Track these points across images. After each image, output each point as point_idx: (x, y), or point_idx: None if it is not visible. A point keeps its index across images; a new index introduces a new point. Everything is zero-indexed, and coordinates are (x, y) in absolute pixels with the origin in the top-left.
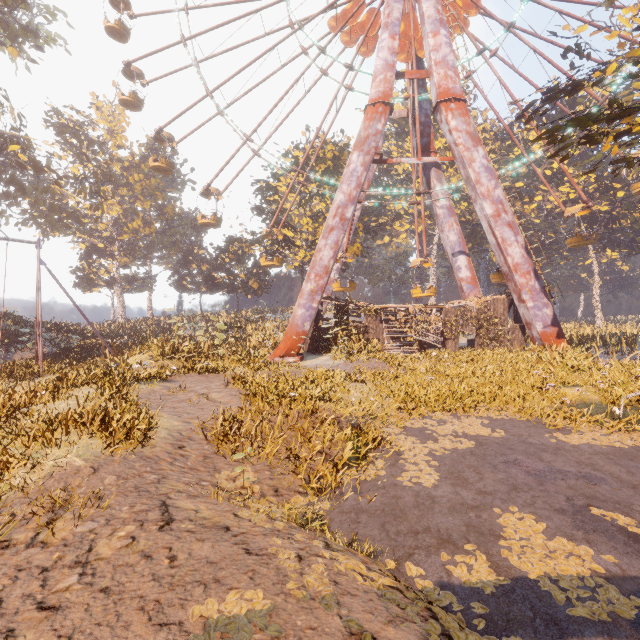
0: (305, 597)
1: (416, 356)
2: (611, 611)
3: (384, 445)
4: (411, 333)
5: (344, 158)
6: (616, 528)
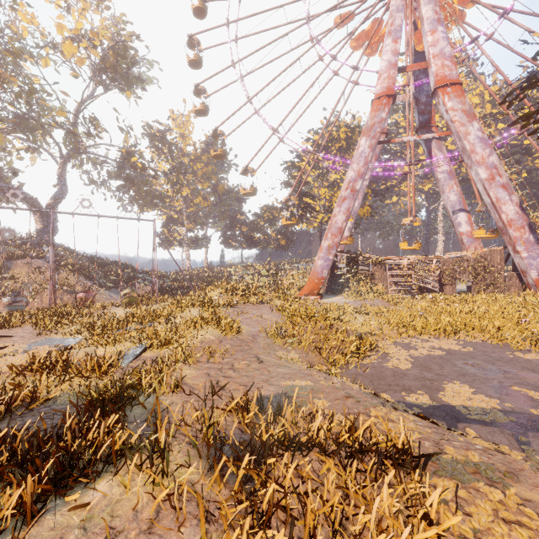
0: (328, 385)
1: (414, 297)
2: (493, 419)
3: (378, 349)
4: (411, 279)
5: (355, 137)
6: (524, 396)
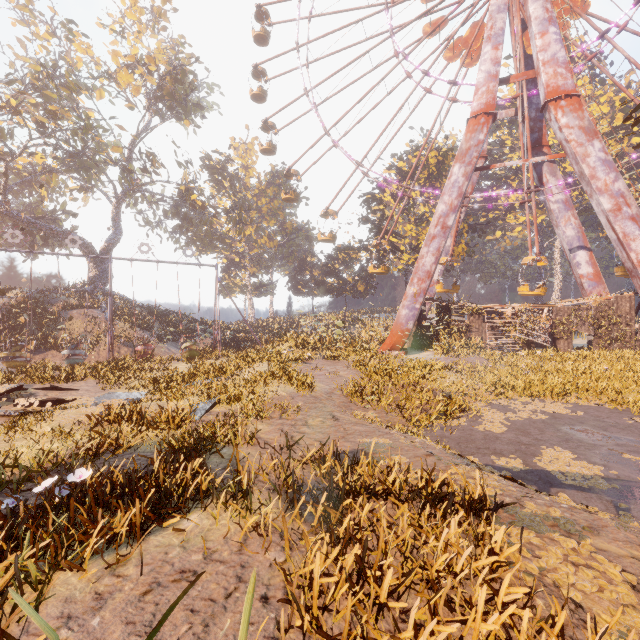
0: (408, 444)
1: (519, 354)
2: (592, 486)
3: (469, 411)
4: (515, 332)
5: (448, 161)
6: (635, 464)
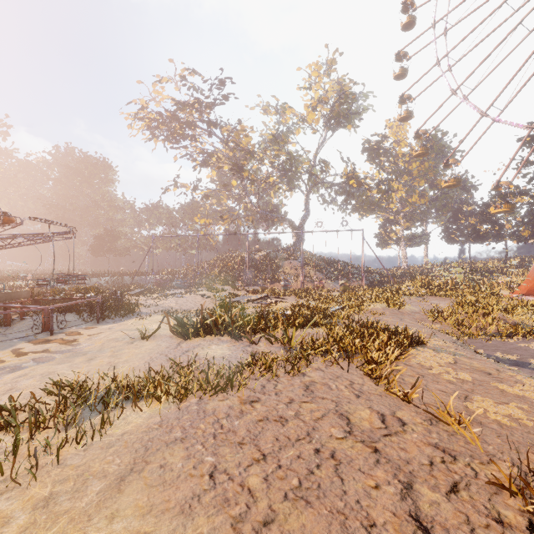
0: (427, 331)
1: None
2: None
3: None
4: None
5: None
6: None
